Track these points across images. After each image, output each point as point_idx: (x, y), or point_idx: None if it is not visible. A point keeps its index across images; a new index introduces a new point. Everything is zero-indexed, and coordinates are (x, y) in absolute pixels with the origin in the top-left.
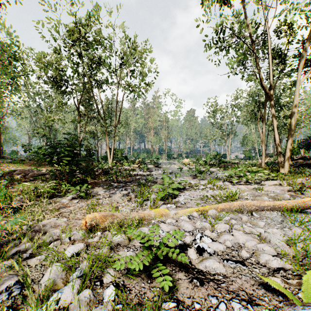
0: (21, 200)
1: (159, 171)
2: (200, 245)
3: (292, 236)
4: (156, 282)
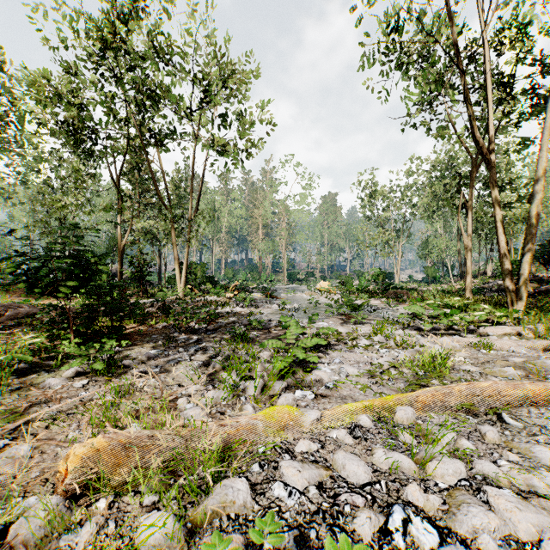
0: None
1: (273, 306)
2: None
3: None
4: None
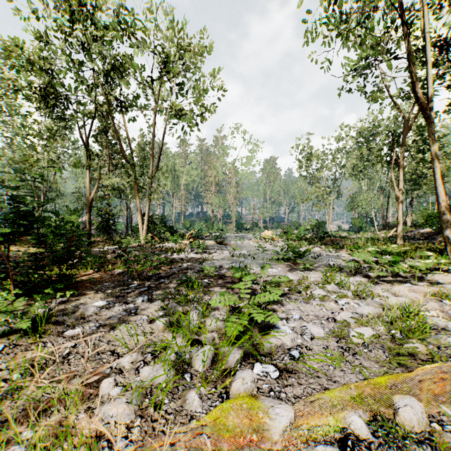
0: None
1: (224, 252)
2: None
3: None
4: None
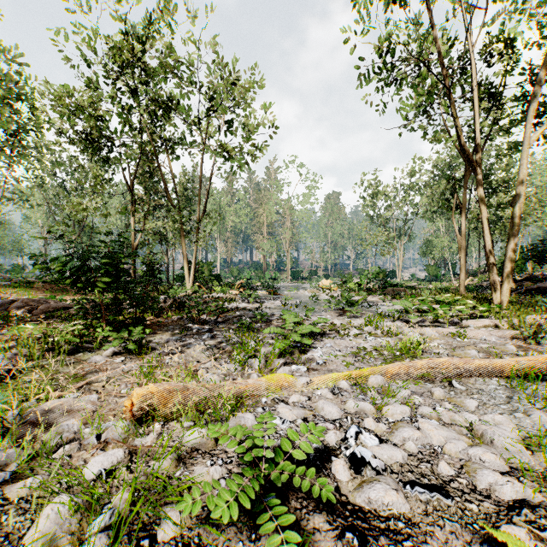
0: (14, 358)
1: (276, 302)
2: (357, 452)
3: (533, 429)
4: (267, 545)
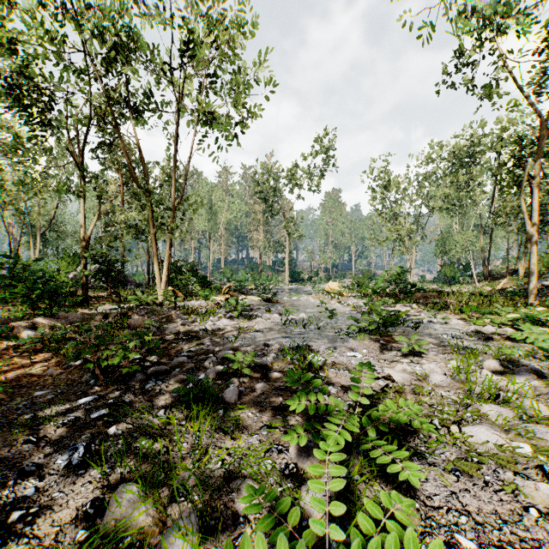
0: None
1: (273, 316)
2: None
3: None
4: None
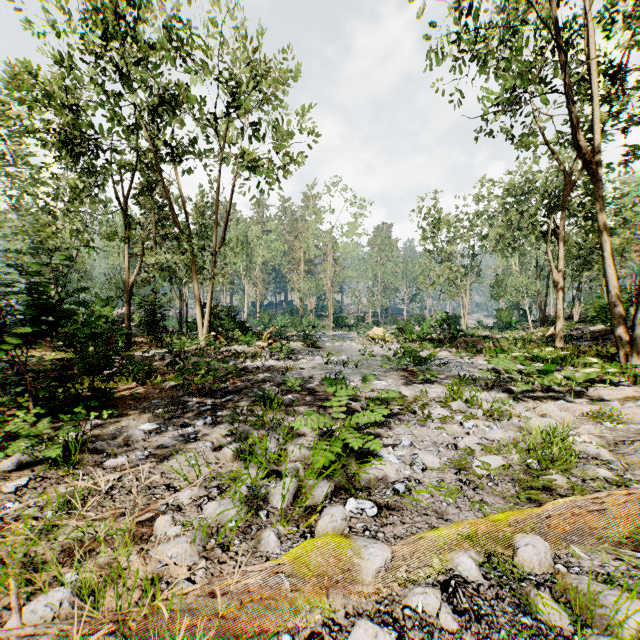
0: None
1: (316, 358)
2: None
3: None
4: None
